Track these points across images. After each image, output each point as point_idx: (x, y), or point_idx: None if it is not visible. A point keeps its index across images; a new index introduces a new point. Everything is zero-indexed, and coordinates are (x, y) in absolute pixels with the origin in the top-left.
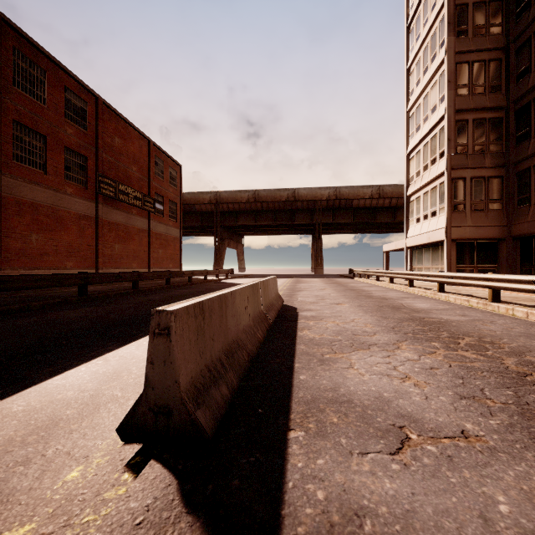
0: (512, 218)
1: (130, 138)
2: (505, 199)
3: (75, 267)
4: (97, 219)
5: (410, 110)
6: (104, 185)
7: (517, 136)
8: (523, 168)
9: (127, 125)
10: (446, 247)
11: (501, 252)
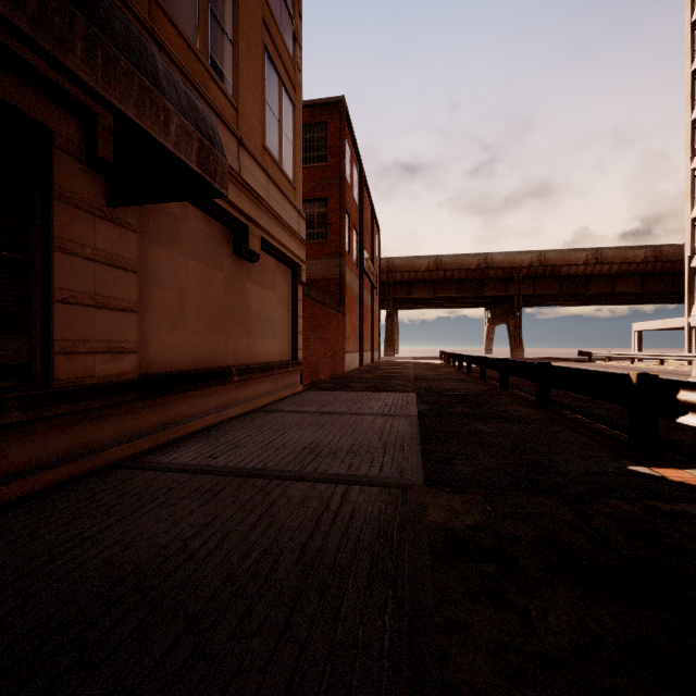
0: None
1: (366, 206)
2: None
3: (355, 350)
4: (361, 298)
5: None
6: (365, 261)
7: None
8: None
9: (366, 193)
10: None
11: None
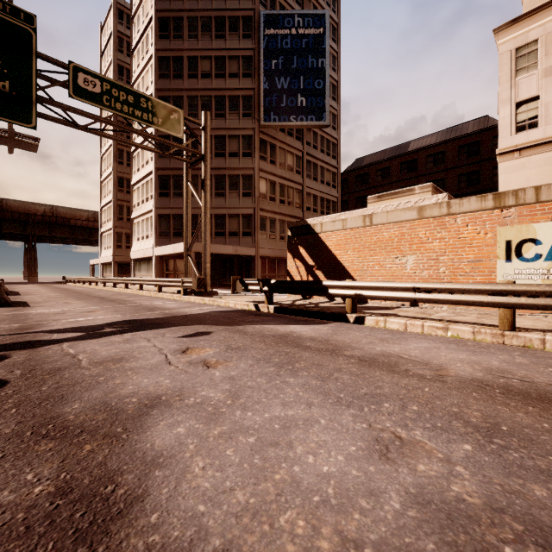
0: None
1: None
2: None
3: None
4: None
5: (103, 182)
6: None
7: None
8: None
9: None
10: (113, 265)
11: None
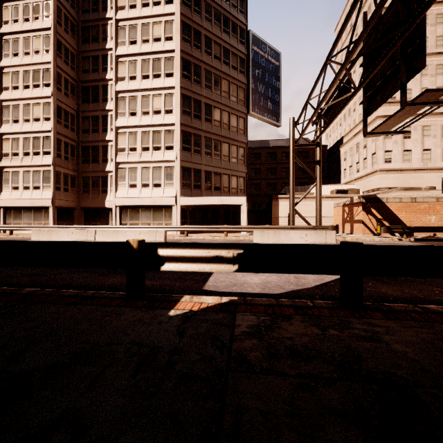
0: (81, 198)
1: None
2: (77, 188)
3: None
4: None
5: (4, 101)
6: None
7: (83, 159)
8: (86, 176)
9: None
10: (53, 211)
11: (76, 215)
